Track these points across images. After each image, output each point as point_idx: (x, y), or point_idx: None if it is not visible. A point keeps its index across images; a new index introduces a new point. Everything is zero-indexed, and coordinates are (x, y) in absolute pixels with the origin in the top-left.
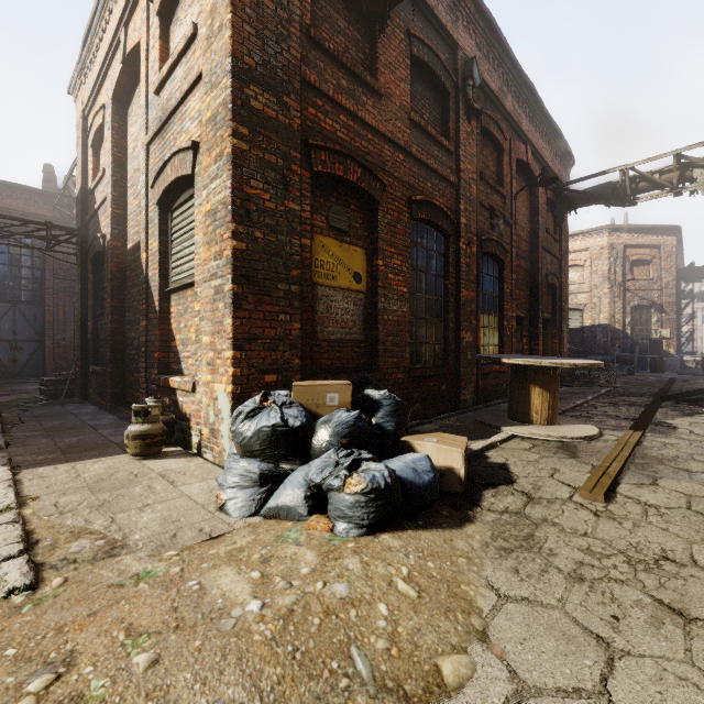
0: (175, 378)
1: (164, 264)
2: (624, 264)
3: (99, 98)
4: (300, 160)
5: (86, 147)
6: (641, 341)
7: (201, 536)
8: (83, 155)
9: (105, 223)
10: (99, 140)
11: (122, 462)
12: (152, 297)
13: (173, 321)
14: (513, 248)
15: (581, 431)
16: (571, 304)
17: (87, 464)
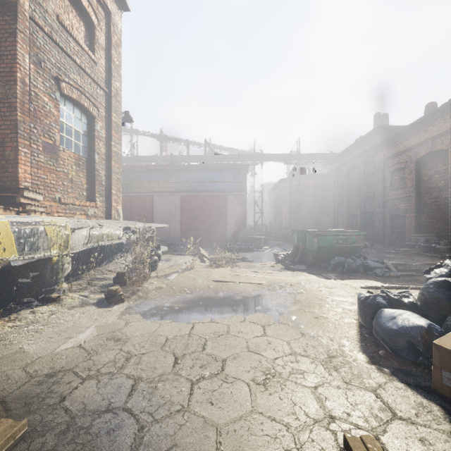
0: None
1: None
2: None
3: None
4: None
5: None
6: None
7: None
8: None
9: None
10: None
11: None
12: None
13: None
14: None
15: None
16: None
17: None
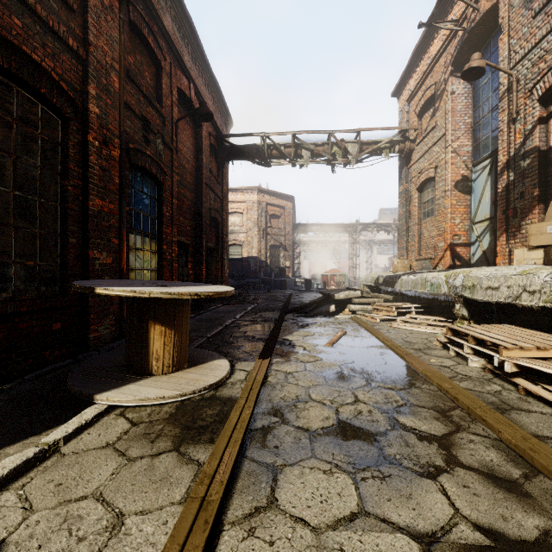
0: None
1: None
2: (266, 216)
3: None
4: None
5: None
6: (275, 269)
7: None
8: None
9: None
10: None
11: None
12: None
13: None
14: (174, 173)
15: (209, 375)
16: (235, 240)
17: None
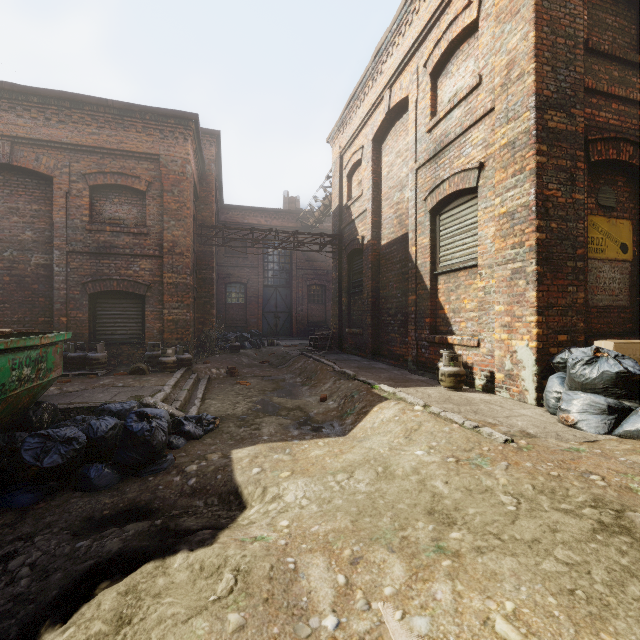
0: (454, 337)
1: (433, 254)
2: None
3: (356, 141)
4: (583, 156)
5: (341, 177)
6: None
7: (580, 438)
8: (339, 183)
9: (362, 229)
10: (352, 170)
11: (442, 391)
12: (421, 279)
13: (440, 295)
14: None
15: None
16: None
17: (422, 389)
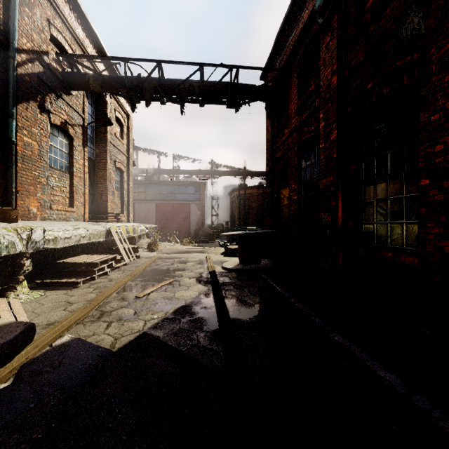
0: None
1: None
2: None
3: None
4: (271, 176)
5: None
6: None
7: None
8: None
9: None
10: None
11: None
12: None
13: None
14: None
15: (227, 264)
16: None
17: None
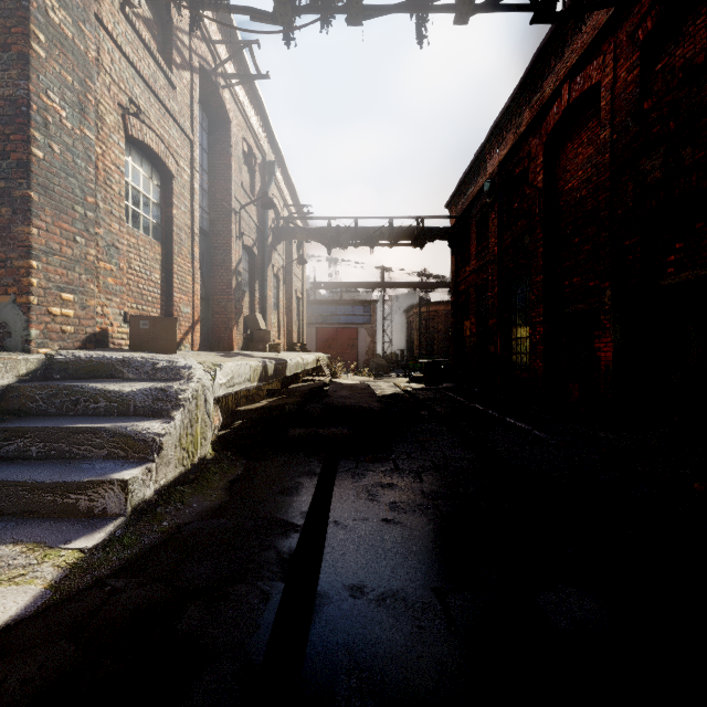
0: None
1: None
2: None
3: None
4: (455, 307)
5: None
6: None
7: None
8: None
9: None
10: None
11: None
12: None
13: None
14: (538, 249)
15: (415, 386)
16: None
17: None
